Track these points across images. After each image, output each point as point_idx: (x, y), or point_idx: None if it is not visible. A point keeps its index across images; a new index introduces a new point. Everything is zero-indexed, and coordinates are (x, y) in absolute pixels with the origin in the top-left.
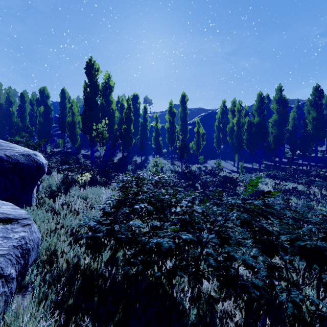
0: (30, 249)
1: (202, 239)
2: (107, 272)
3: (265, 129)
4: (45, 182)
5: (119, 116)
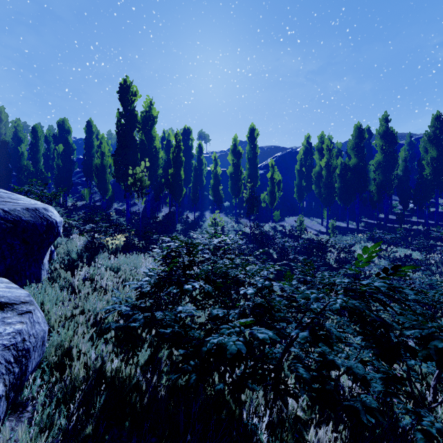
0: (31, 349)
1: (285, 335)
2: (144, 383)
3: (366, 173)
4: (61, 247)
5: (164, 157)
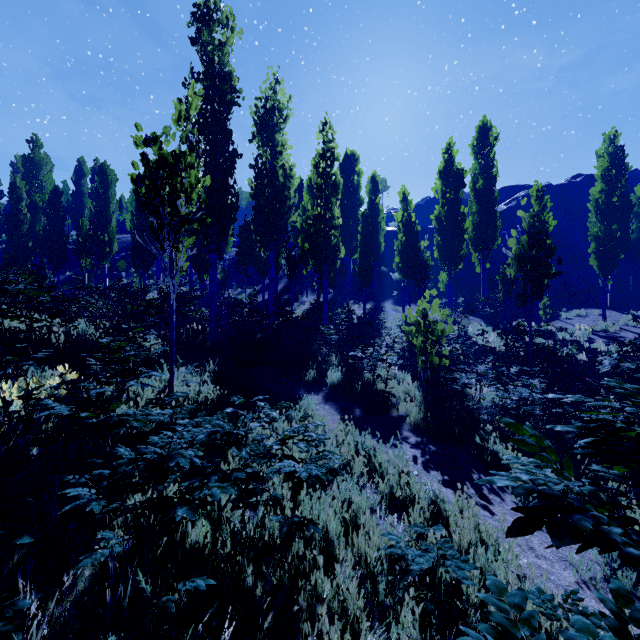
0: None
1: None
2: None
3: None
4: None
5: (308, 202)
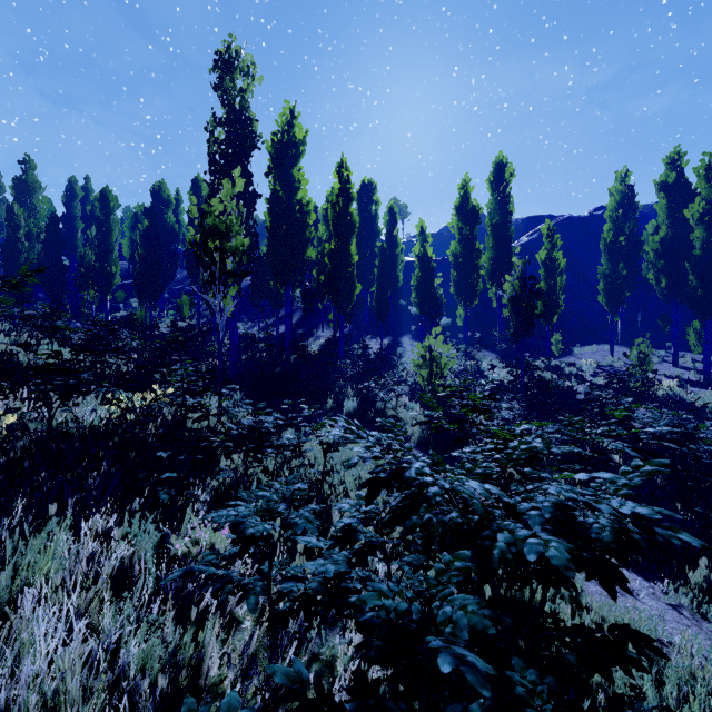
0: None
1: None
2: None
3: None
4: None
5: (324, 233)
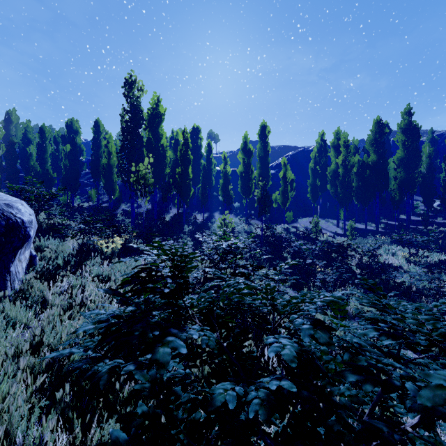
0: None
1: (349, 424)
2: None
3: (386, 171)
4: (48, 251)
5: (172, 156)
